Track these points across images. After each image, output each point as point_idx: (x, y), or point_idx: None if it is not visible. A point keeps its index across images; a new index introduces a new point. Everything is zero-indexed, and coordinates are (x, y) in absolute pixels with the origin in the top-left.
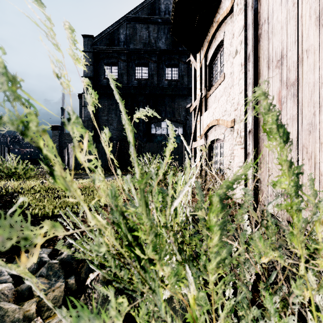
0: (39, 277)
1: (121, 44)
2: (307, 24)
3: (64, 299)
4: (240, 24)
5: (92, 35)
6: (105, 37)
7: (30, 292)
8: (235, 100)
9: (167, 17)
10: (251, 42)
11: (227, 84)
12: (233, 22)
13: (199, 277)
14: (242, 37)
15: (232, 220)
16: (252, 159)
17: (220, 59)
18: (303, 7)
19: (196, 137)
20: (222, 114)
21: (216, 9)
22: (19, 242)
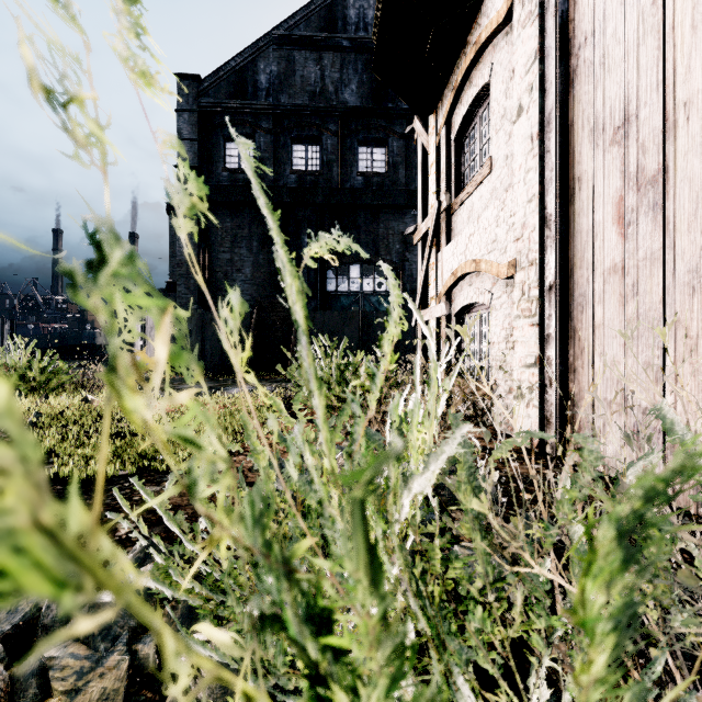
0: (66, 642)
1: (262, 95)
2: (686, 44)
3: (127, 695)
4: (529, 49)
5: (198, 75)
6: (227, 78)
7: (43, 681)
8: (518, 218)
9: (363, 36)
10: (554, 88)
11: (499, 181)
12: (512, 44)
13: (467, 664)
14: (533, 77)
15: (515, 488)
16: (556, 350)
17: (482, 126)
18: (677, 6)
19: (427, 299)
20: (486, 248)
21: (474, 15)
22: None
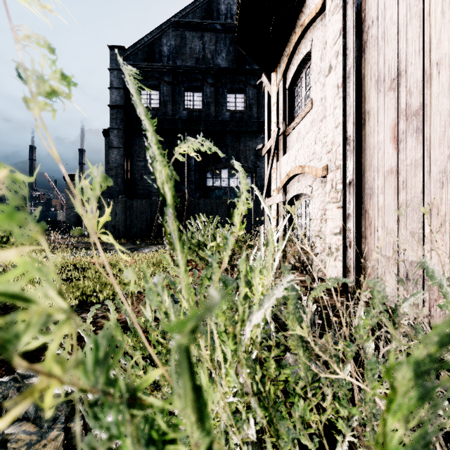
0: (21, 422)
1: (165, 60)
2: (437, 24)
3: None
4: (336, 28)
5: (123, 46)
6: (142, 49)
7: None
8: (329, 138)
9: (229, 22)
10: (352, 53)
11: (317, 114)
12: (325, 26)
13: (293, 442)
14: (339, 46)
15: (327, 314)
16: (353, 224)
17: (306, 79)
18: None
19: (271, 191)
20: (309, 158)
21: (300, 7)
22: (1, 354)
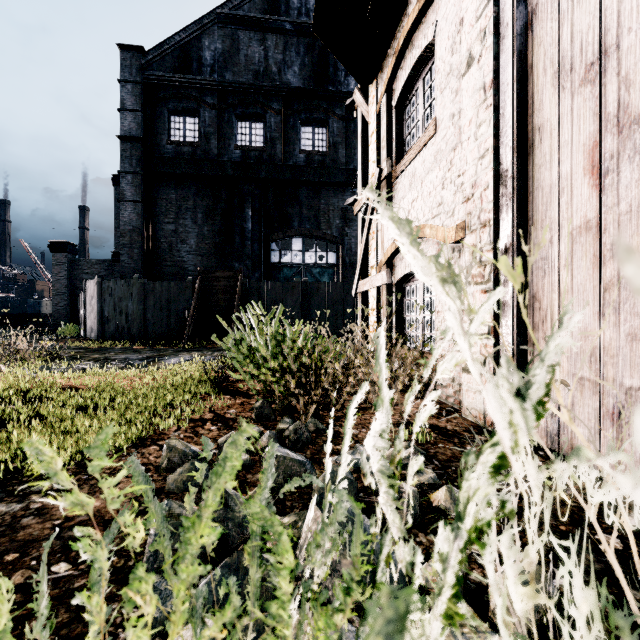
0: None
1: (207, 71)
2: None
3: None
4: None
5: (141, 47)
6: (171, 52)
7: None
8: (468, 177)
9: (305, 21)
10: (511, 29)
11: (444, 142)
12: None
13: None
14: (487, 21)
15: None
16: (513, 319)
17: (424, 91)
18: None
19: (367, 269)
20: (431, 212)
21: None
22: None
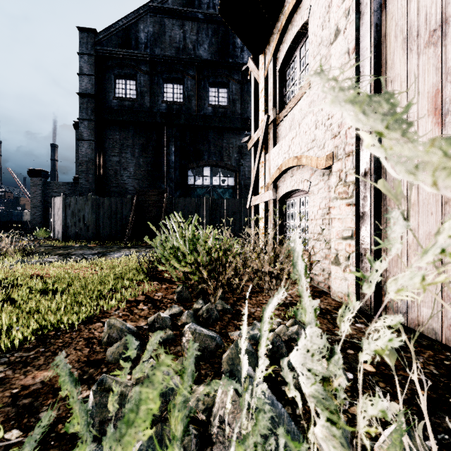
0: None
1: (142, 47)
2: None
3: None
4: None
5: (94, 29)
6: (116, 33)
7: None
8: (335, 119)
9: (212, 12)
10: (370, 7)
11: (316, 94)
12: None
13: None
14: (350, 2)
15: (354, 357)
16: (371, 225)
17: (300, 58)
18: None
19: (258, 189)
20: (307, 146)
21: None
22: None
